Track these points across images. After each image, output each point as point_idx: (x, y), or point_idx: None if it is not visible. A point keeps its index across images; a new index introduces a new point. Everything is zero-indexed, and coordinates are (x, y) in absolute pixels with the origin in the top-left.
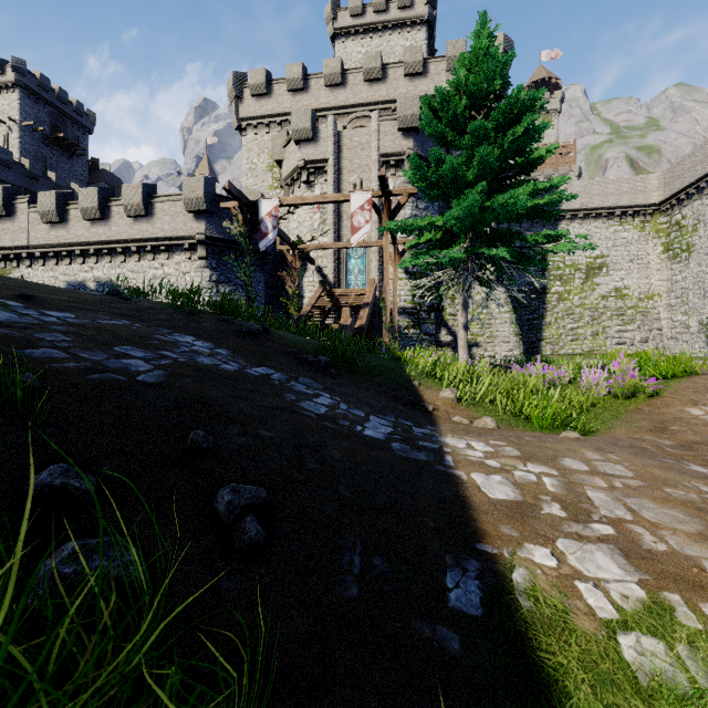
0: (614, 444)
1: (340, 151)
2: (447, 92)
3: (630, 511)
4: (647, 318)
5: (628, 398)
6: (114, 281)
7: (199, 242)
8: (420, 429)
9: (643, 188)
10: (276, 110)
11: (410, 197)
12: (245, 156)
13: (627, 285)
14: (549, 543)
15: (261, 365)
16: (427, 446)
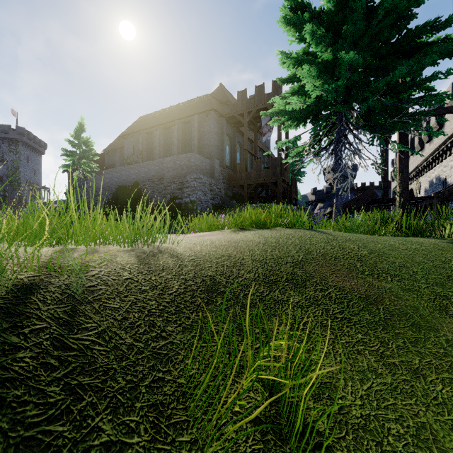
0: None
1: None
2: None
3: None
4: None
5: None
6: (439, 176)
7: None
8: None
9: None
10: None
11: None
12: None
13: None
14: None
15: None
16: None
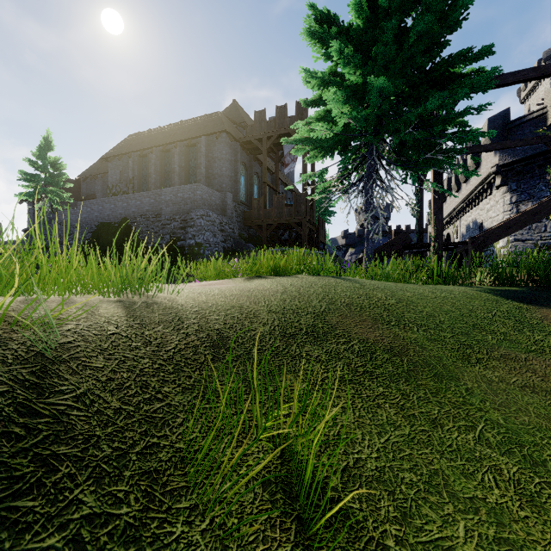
0: None
1: None
2: None
3: None
4: None
5: None
6: (476, 219)
7: (495, 174)
8: None
9: None
10: None
11: None
12: None
13: None
14: None
15: None
16: None
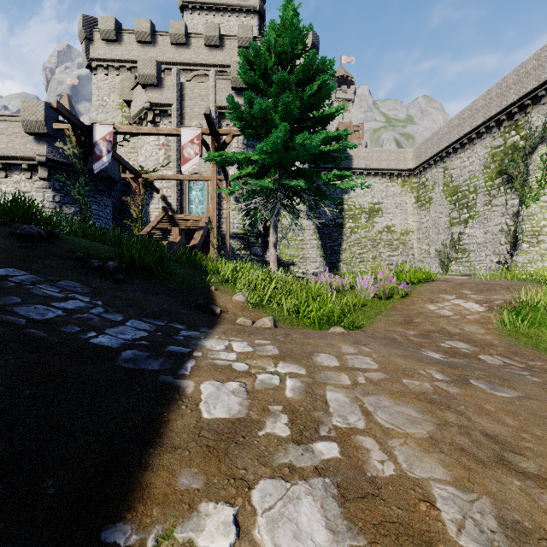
0: (371, 336)
1: (182, 99)
2: (259, 47)
3: (364, 415)
4: (406, 247)
5: (388, 299)
6: None
7: (40, 164)
8: (189, 332)
9: (403, 158)
10: (125, 56)
11: (242, 144)
12: (95, 93)
13: (394, 224)
14: (241, 495)
15: (9, 266)
16: (175, 351)
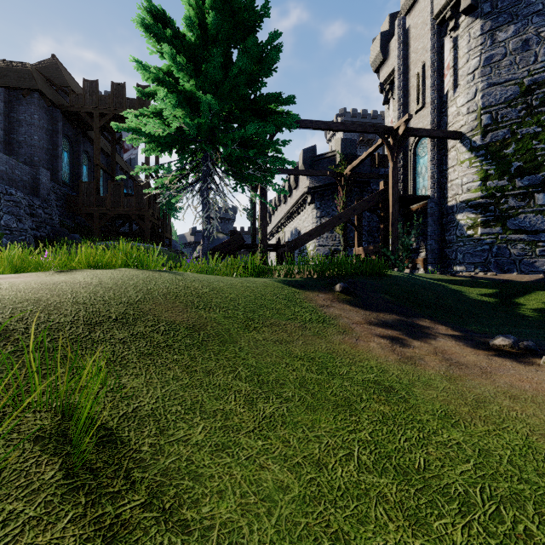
0: None
1: (408, 48)
2: None
3: None
4: None
5: None
6: (297, 227)
7: (307, 193)
8: None
9: None
10: None
11: (477, 38)
12: None
13: None
14: None
15: None
16: None
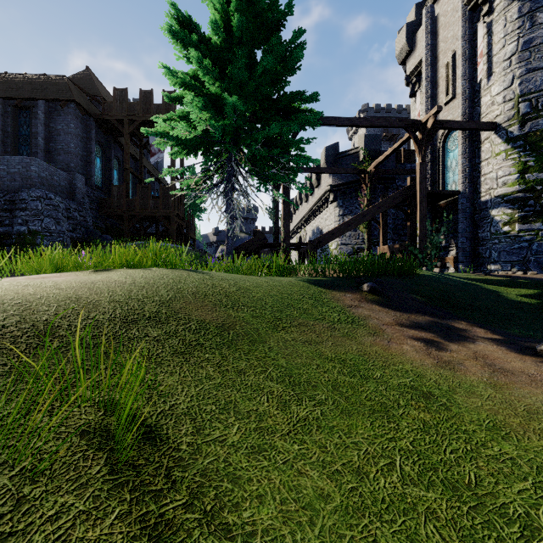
0: None
1: (436, 37)
2: None
3: None
4: None
5: None
6: (318, 226)
7: (329, 192)
8: None
9: None
10: None
11: (515, 22)
12: None
13: None
14: None
15: None
16: None
